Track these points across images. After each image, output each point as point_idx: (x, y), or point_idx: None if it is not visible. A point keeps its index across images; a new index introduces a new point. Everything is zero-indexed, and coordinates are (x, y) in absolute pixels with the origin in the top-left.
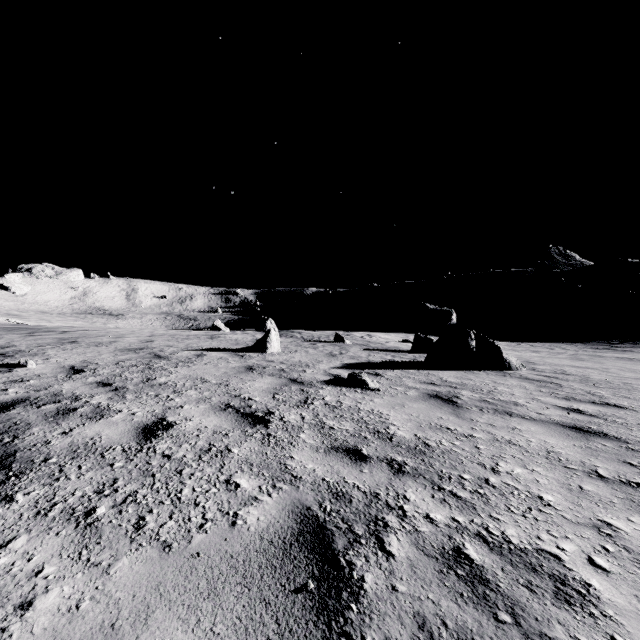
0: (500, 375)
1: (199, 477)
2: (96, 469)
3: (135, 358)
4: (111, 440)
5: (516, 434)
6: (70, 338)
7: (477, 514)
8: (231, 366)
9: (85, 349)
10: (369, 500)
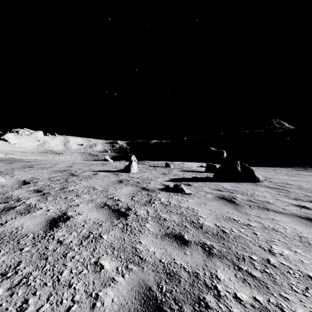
0: (254, 185)
1: (77, 259)
2: (10, 253)
3: (60, 176)
4: (28, 229)
5: (275, 223)
6: (30, 165)
7: (271, 293)
8: (110, 180)
9: (35, 171)
10: (192, 280)
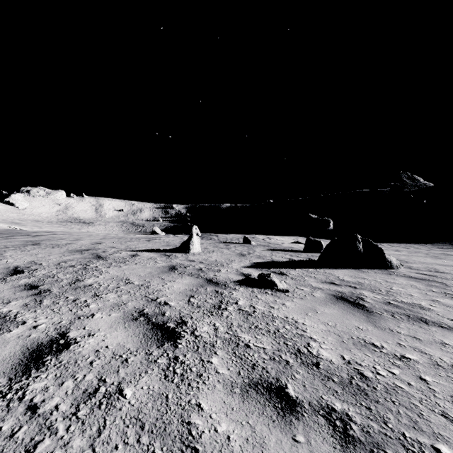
0: (386, 273)
1: None
2: None
3: (77, 258)
4: None
5: (452, 353)
6: (36, 241)
7: None
8: (157, 266)
9: (40, 250)
10: None
